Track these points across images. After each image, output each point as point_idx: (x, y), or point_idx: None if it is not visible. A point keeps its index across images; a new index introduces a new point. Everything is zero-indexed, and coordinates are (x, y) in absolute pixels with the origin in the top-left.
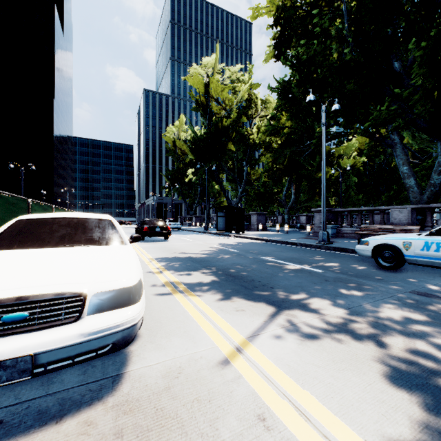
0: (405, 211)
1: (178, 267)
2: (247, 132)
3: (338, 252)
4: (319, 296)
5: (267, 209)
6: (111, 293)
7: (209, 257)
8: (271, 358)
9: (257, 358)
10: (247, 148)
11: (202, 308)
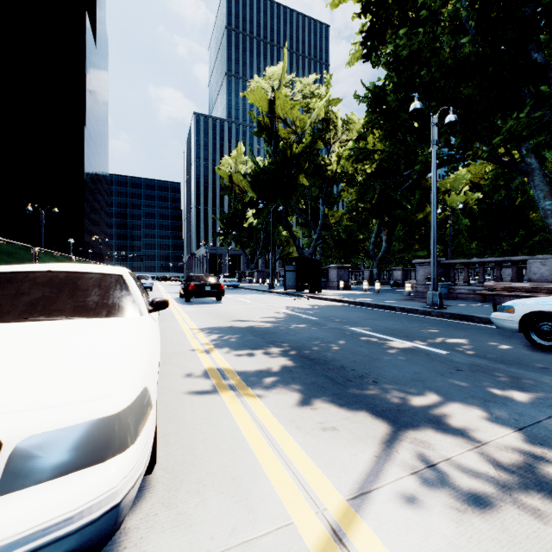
0: (550, 263)
1: (230, 343)
2: (324, 162)
3: (458, 321)
4: (457, 401)
5: (349, 262)
6: (66, 434)
7: (276, 327)
8: None
9: None
10: (323, 182)
11: (264, 422)
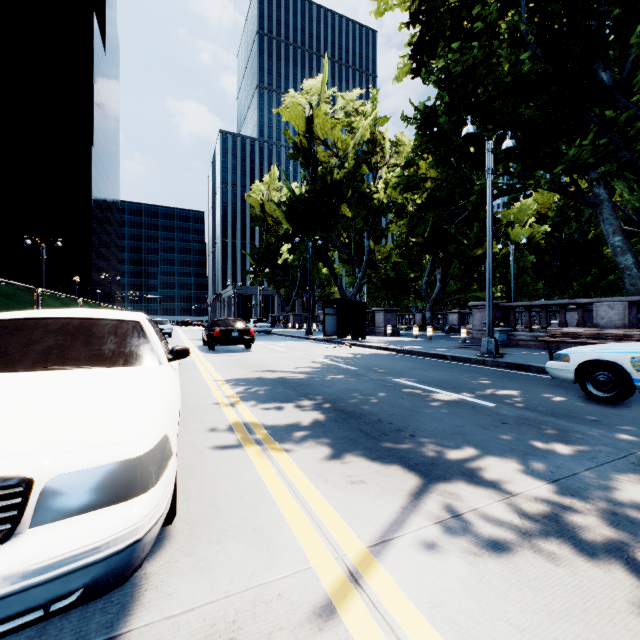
0: (619, 307)
1: (259, 396)
2: (370, 189)
3: (514, 371)
4: (495, 454)
5: (399, 304)
6: (92, 474)
7: (310, 378)
8: (420, 603)
9: (391, 602)
10: (369, 213)
11: (290, 476)
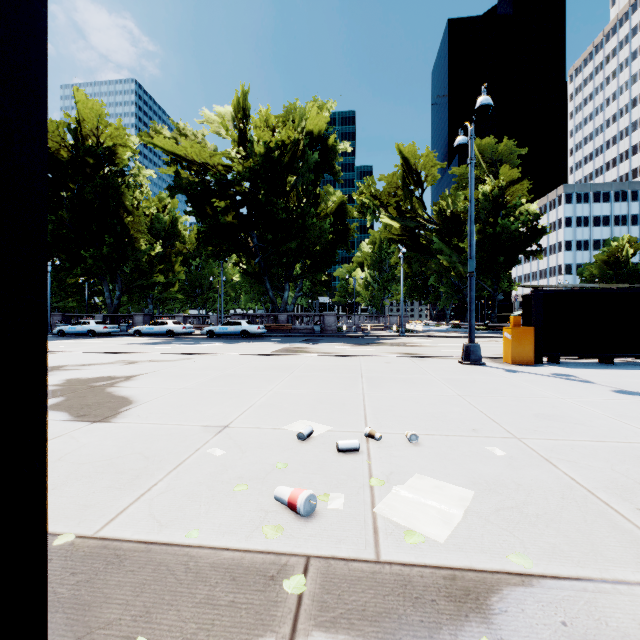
0: (102, 317)
1: None
2: None
3: (53, 335)
4: None
5: None
6: None
7: None
8: None
9: None
10: None
11: None
